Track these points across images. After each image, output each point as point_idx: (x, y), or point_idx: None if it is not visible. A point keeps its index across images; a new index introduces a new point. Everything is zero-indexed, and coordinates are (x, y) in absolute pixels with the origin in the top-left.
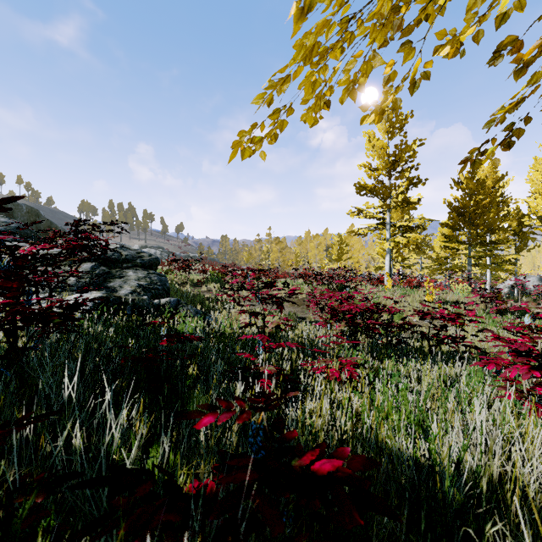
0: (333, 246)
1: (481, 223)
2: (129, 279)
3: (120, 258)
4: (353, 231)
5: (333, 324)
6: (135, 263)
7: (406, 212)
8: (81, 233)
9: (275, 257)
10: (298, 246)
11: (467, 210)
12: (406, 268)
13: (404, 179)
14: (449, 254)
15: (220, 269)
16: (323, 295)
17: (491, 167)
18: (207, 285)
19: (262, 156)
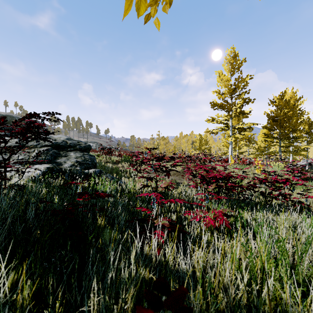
0: (196, 141)
1: (287, 126)
2: (71, 157)
3: (66, 145)
4: (209, 131)
5: (201, 186)
6: (76, 148)
7: (241, 120)
8: (32, 123)
9: (162, 147)
10: (175, 141)
11: (278, 118)
12: (240, 154)
13: (240, 99)
14: (267, 145)
15: (129, 154)
16: (196, 167)
17: (293, 92)
18: (122, 163)
19: (157, 23)
